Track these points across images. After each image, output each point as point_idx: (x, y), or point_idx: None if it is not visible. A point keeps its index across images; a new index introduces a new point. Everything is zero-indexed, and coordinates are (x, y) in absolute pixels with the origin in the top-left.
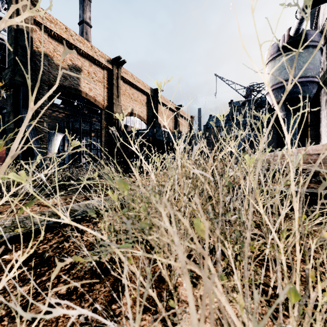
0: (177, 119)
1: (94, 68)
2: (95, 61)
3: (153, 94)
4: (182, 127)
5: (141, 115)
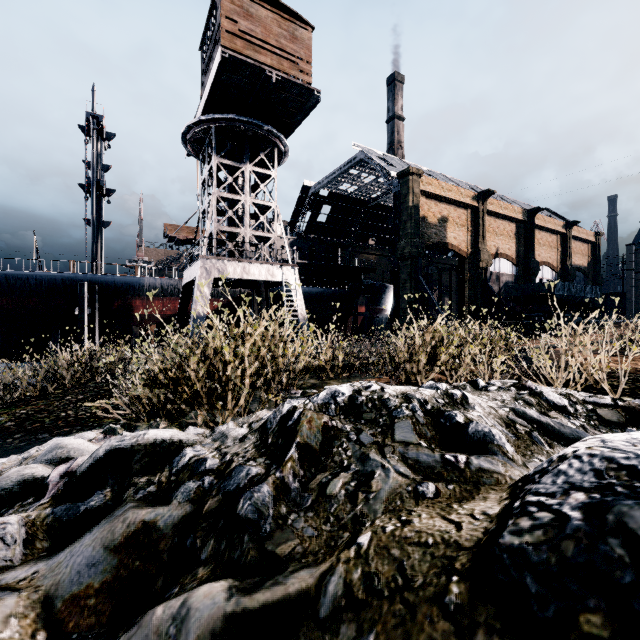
0: (567, 246)
1: (458, 212)
2: (460, 204)
3: (525, 218)
4: (576, 257)
5: (508, 254)
